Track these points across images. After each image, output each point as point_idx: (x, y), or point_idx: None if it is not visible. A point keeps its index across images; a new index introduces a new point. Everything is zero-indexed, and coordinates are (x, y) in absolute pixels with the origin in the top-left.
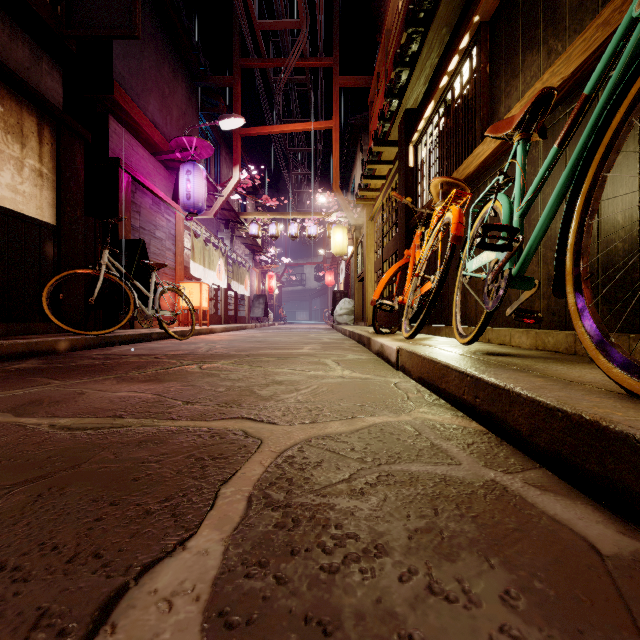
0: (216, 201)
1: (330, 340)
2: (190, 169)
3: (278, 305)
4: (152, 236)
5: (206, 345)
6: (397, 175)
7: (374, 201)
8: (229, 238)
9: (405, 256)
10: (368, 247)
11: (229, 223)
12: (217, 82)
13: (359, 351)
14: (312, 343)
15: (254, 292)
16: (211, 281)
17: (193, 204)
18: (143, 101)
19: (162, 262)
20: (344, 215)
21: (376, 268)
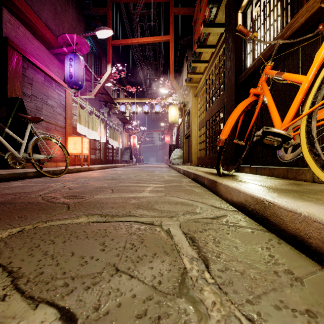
0: (96, 86)
1: (169, 177)
2: (72, 57)
3: (139, 154)
4: (44, 103)
5: (60, 184)
6: (221, 50)
7: (197, 83)
8: (107, 112)
9: (250, 95)
10: (193, 114)
11: (107, 103)
12: (96, 11)
13: (204, 195)
14: (155, 181)
15: (124, 146)
16: (94, 137)
17: (74, 82)
18: (37, 7)
19: (53, 122)
20: (176, 98)
21: (199, 127)
